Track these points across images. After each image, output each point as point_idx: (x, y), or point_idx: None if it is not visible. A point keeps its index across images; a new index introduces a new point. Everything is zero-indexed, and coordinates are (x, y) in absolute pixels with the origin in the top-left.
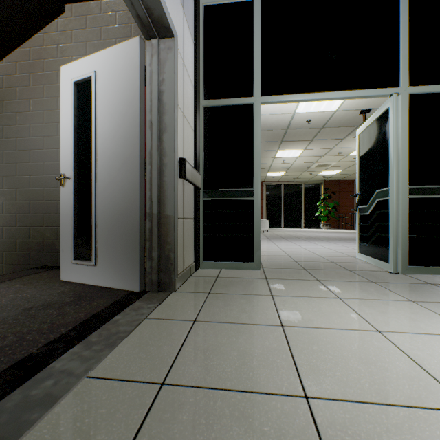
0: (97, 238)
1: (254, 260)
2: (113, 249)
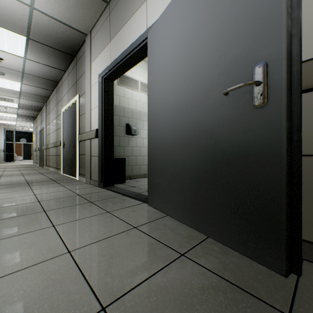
0: None
1: (14, 161)
2: None
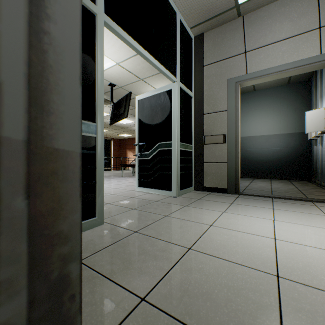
0: None
1: (98, 213)
2: None
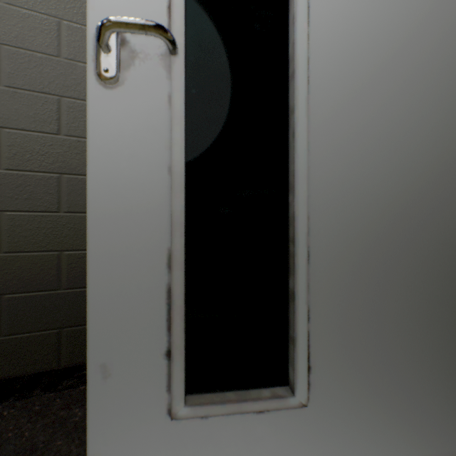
0: (311, 302)
1: None
2: (383, 333)
